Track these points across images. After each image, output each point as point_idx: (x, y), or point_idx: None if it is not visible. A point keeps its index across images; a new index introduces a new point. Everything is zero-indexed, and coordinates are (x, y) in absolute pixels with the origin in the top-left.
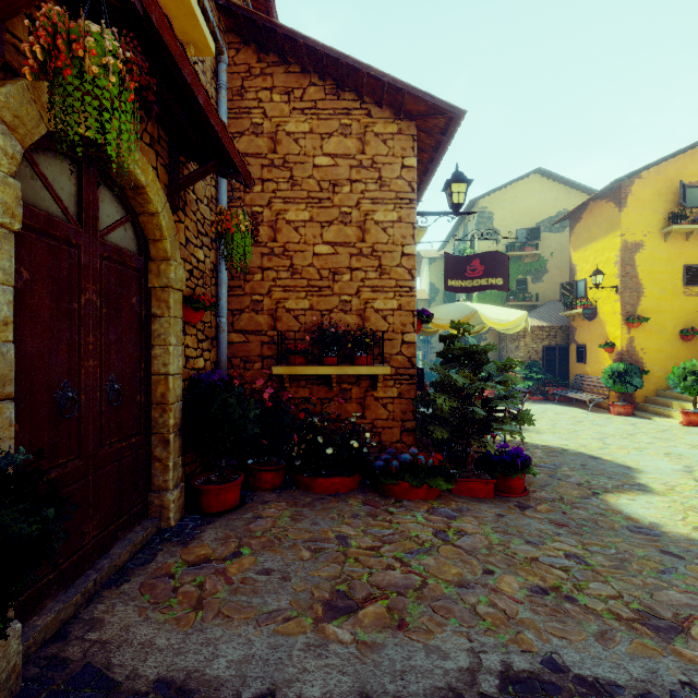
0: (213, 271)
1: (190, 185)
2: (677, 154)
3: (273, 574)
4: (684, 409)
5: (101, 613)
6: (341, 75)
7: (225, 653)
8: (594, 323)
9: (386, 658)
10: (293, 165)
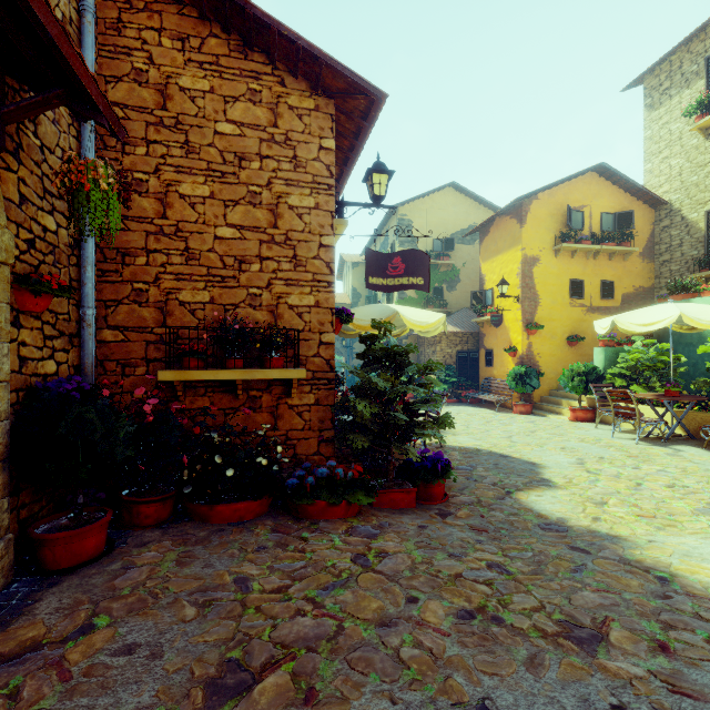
0: (72, 246)
1: (21, 119)
2: (565, 180)
3: (137, 651)
4: (572, 406)
5: None
6: (249, 30)
7: None
8: (500, 329)
9: None
10: (189, 128)
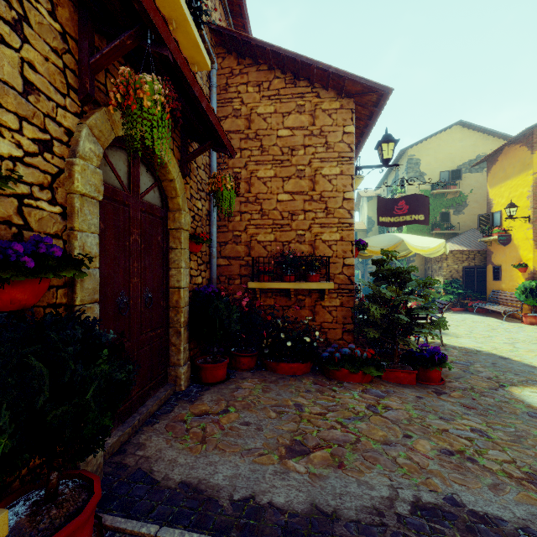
0: (207, 215)
1: (194, 159)
2: None
3: (250, 425)
4: None
5: (144, 440)
6: (297, 70)
7: (221, 471)
8: (509, 247)
9: (329, 485)
10: (263, 137)
